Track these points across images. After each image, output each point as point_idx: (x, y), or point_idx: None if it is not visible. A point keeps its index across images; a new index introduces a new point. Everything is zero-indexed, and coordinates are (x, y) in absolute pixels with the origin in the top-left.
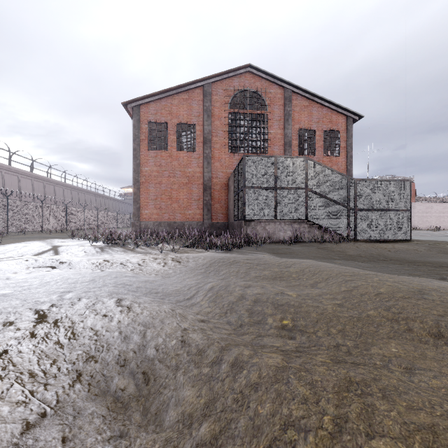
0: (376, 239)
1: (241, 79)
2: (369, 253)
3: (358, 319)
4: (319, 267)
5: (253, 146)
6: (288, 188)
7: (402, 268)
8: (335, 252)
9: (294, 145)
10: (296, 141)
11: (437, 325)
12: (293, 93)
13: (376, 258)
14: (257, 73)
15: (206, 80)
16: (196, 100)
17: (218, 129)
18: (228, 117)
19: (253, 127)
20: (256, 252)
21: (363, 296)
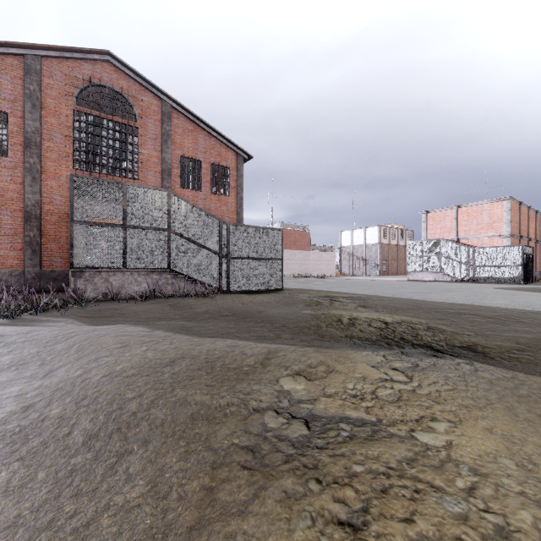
0: (251, 289)
1: (95, 68)
2: (220, 308)
3: (20, 429)
4: (102, 338)
5: (116, 166)
6: (144, 228)
7: (228, 325)
8: (185, 309)
9: (175, 175)
10: (178, 170)
11: (106, 420)
12: (174, 110)
13: (220, 314)
14: (122, 67)
15: (30, 49)
16: (8, 74)
17: (53, 129)
18: (72, 116)
19: (115, 139)
20: (57, 318)
21: (83, 383)
